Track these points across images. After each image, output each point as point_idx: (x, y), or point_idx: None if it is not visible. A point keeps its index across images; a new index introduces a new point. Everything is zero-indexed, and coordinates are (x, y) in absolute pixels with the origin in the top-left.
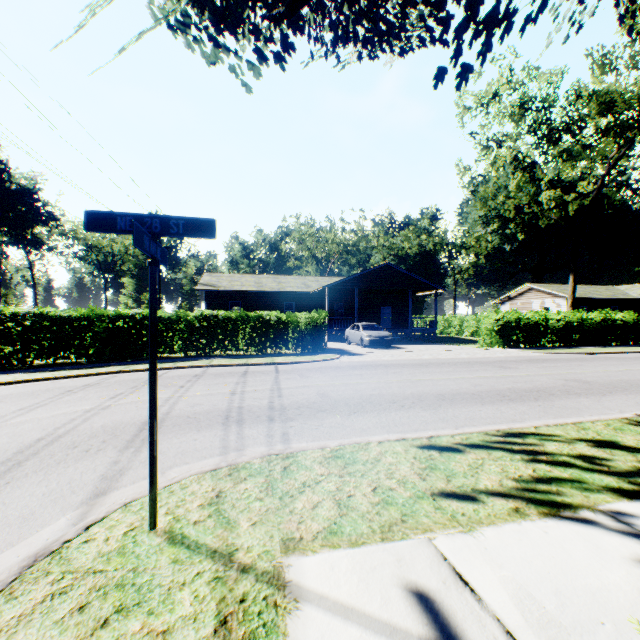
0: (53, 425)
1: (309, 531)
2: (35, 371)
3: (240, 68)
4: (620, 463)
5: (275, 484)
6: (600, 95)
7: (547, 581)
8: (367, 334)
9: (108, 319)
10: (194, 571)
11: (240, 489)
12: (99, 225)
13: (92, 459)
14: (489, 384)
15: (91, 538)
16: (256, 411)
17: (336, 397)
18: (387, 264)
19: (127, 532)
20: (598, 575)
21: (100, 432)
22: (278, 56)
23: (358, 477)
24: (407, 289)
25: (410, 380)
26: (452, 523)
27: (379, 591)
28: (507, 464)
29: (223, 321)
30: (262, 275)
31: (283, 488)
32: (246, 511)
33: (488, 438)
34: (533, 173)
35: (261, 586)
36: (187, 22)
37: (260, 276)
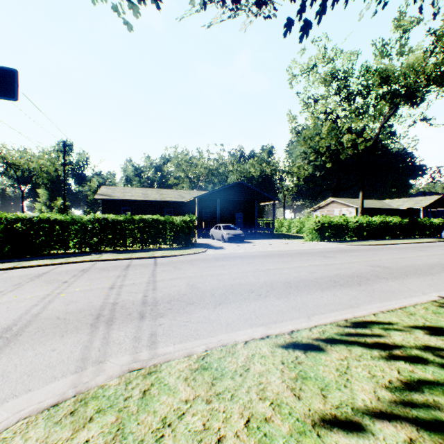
0: None
1: None
2: None
3: (121, 7)
4: None
5: (127, 426)
6: (381, 71)
7: None
8: (226, 232)
9: (6, 221)
10: None
11: (78, 443)
12: None
13: None
14: (321, 271)
15: None
16: (129, 307)
17: (203, 288)
18: (240, 182)
19: None
20: None
21: None
22: None
23: (228, 401)
24: (254, 200)
25: (262, 269)
26: None
27: None
28: (371, 364)
29: (113, 223)
30: (148, 188)
31: (136, 434)
32: None
33: (341, 330)
34: (337, 123)
35: None
36: None
37: (147, 189)
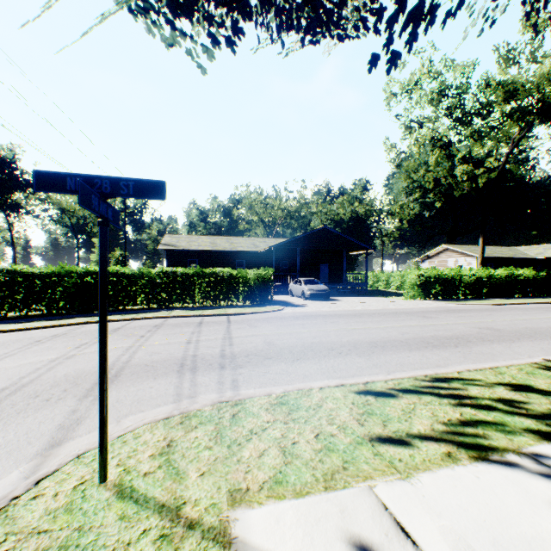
0: (18, 374)
1: (255, 481)
2: (8, 322)
3: (195, 51)
4: (536, 406)
5: (224, 432)
6: (505, 84)
7: (484, 530)
8: (308, 288)
9: (77, 275)
10: (140, 529)
11: (190, 438)
12: (48, 185)
13: (51, 408)
14: (414, 332)
15: (40, 494)
16: (209, 359)
17: (281, 345)
18: (325, 227)
19: (77, 486)
20: (531, 522)
21: (62, 381)
22: (229, 40)
23: (302, 423)
24: (342, 249)
25: (346, 329)
26: (390, 470)
27: (324, 546)
28: (436, 408)
29: (181, 277)
30: (216, 236)
31: (231, 436)
32: (195, 461)
33: (418, 383)
34: (449, 150)
35: (207, 544)
36: (146, 7)
37: (215, 237)
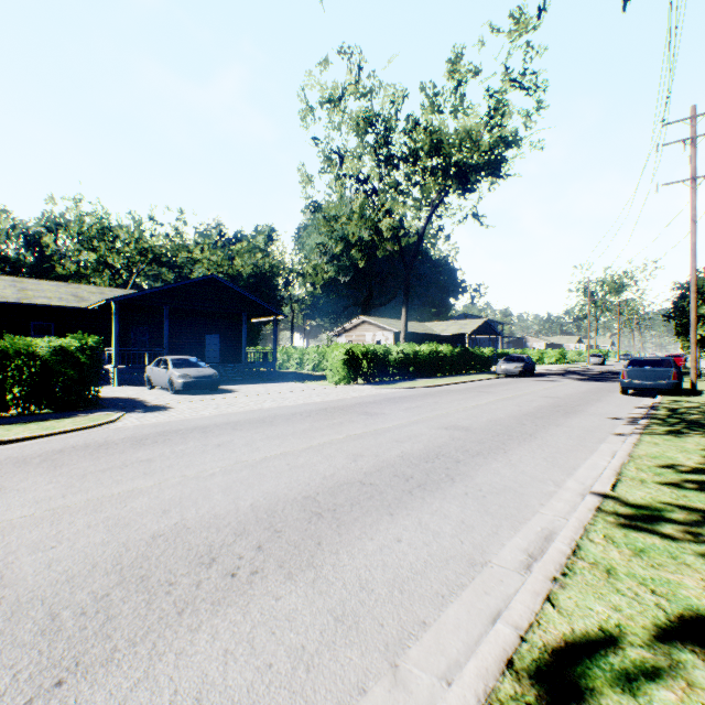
0: None
1: None
2: None
3: None
4: None
5: None
6: (433, 132)
7: None
8: (181, 373)
9: None
10: None
11: None
12: None
13: None
14: (372, 451)
15: None
16: None
17: (31, 582)
18: (213, 277)
19: None
20: None
21: None
22: None
23: None
24: (241, 312)
25: (249, 462)
26: None
27: None
28: None
29: None
30: None
31: None
32: None
33: None
34: (373, 200)
35: None
36: None
37: None
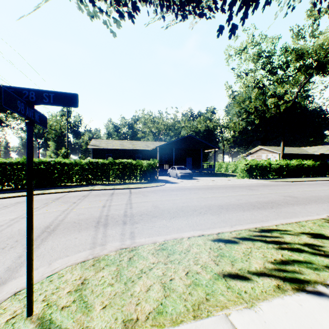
0: None
1: (143, 312)
2: None
3: (109, 22)
4: None
5: (122, 272)
6: (297, 50)
7: None
8: (179, 172)
9: (34, 164)
10: None
11: (98, 277)
12: None
13: (4, 255)
14: (245, 199)
15: None
16: (116, 218)
17: (163, 208)
18: (190, 135)
19: (9, 320)
20: None
21: (16, 234)
22: (130, 15)
23: (176, 264)
24: (200, 148)
25: (203, 197)
26: (239, 300)
27: None
28: (265, 251)
29: (101, 165)
30: (124, 140)
31: (127, 275)
32: (100, 296)
33: (251, 233)
34: (263, 90)
35: None
36: None
37: (123, 141)
